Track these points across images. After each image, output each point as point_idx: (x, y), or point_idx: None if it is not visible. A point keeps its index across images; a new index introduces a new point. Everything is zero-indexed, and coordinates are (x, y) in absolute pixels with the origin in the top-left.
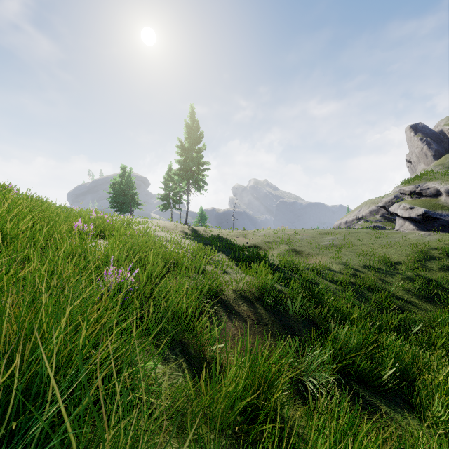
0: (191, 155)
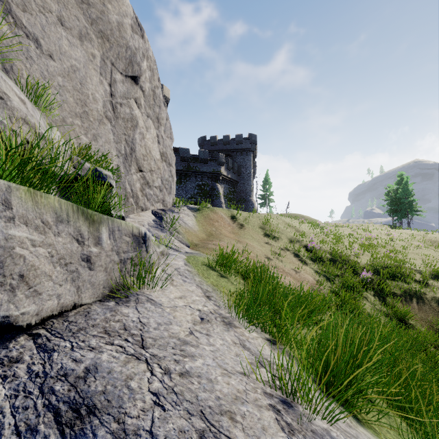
0: None
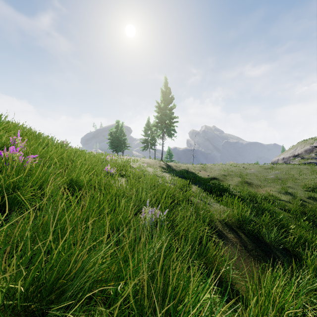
0: (165, 112)
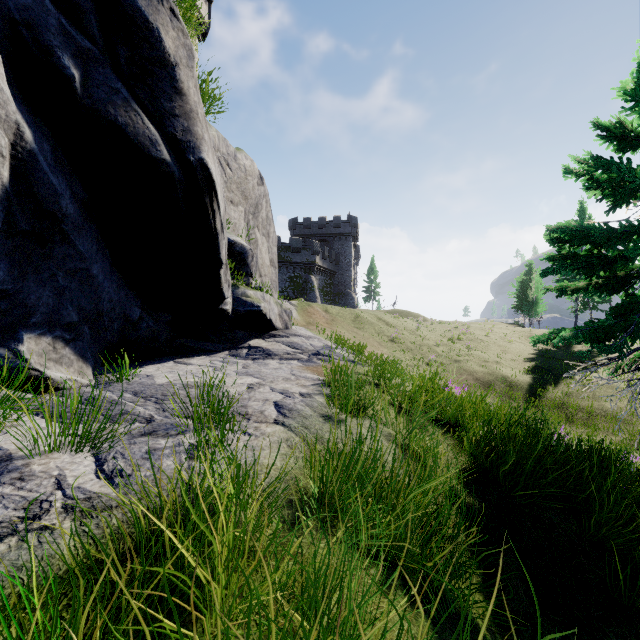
0: None
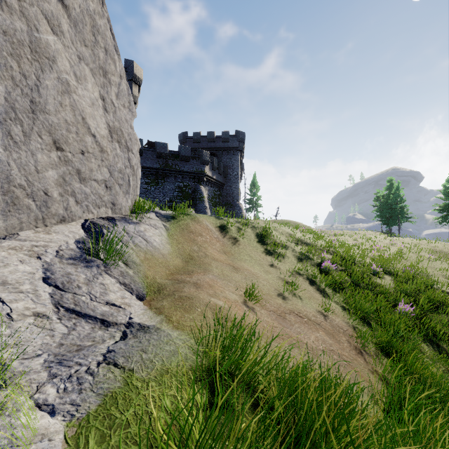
0: None
